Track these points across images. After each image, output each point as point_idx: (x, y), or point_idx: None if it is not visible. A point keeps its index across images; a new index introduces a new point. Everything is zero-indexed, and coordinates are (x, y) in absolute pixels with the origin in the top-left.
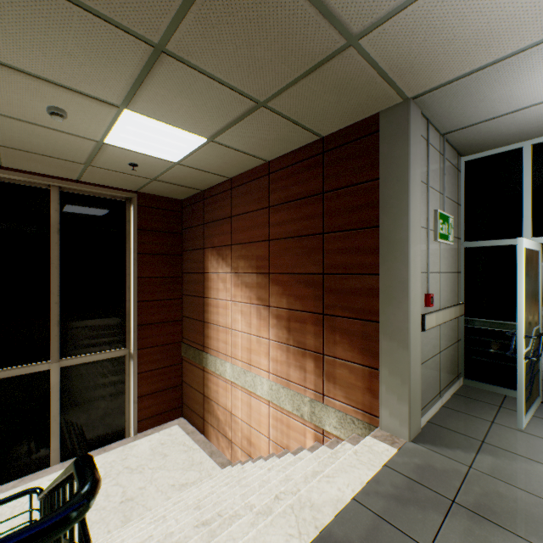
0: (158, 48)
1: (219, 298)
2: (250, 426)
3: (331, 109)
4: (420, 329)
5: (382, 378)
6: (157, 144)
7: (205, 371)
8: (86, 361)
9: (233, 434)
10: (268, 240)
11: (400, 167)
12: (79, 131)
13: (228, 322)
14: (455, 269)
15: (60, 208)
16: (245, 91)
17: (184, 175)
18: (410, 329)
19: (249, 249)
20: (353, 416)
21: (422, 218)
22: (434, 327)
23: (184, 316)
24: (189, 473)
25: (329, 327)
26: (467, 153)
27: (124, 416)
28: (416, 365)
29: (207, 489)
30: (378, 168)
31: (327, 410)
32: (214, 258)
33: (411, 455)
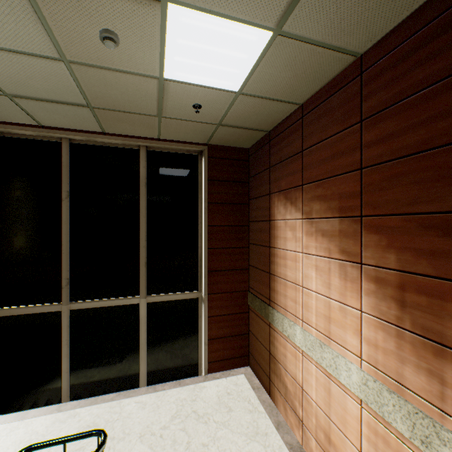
0: None
1: (286, 248)
2: (329, 418)
3: None
4: None
5: None
6: (213, 64)
7: (271, 327)
8: (166, 299)
9: (304, 415)
10: (359, 169)
11: None
12: (138, 65)
13: (298, 278)
14: None
15: (147, 165)
16: None
17: (247, 111)
18: None
19: (327, 186)
20: None
21: None
22: None
23: (250, 265)
24: (253, 444)
25: None
26: None
27: (196, 354)
28: None
29: None
30: None
31: None
32: (280, 203)
33: None
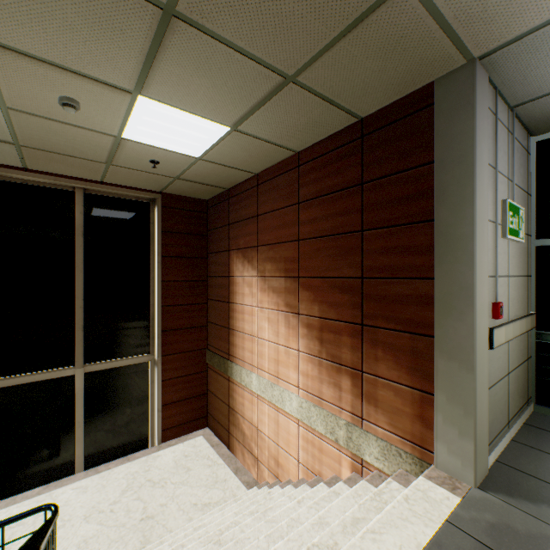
0: (167, 11)
1: (244, 303)
2: (278, 445)
3: (373, 81)
4: (487, 347)
5: (437, 406)
6: (176, 137)
7: (230, 381)
8: (111, 366)
9: (259, 452)
10: (297, 240)
11: (463, 145)
12: (95, 124)
13: (254, 330)
14: (524, 272)
15: (85, 210)
16: (271, 62)
17: (207, 172)
18: (476, 347)
19: (277, 250)
20: (399, 447)
21: (488, 209)
22: (504, 343)
23: (209, 321)
24: (212, 491)
25: (369, 339)
26: (539, 131)
27: (148, 424)
28: (482, 391)
29: (230, 515)
30: (432, 149)
31: (366, 437)
32: (239, 260)
33: (481, 508)
